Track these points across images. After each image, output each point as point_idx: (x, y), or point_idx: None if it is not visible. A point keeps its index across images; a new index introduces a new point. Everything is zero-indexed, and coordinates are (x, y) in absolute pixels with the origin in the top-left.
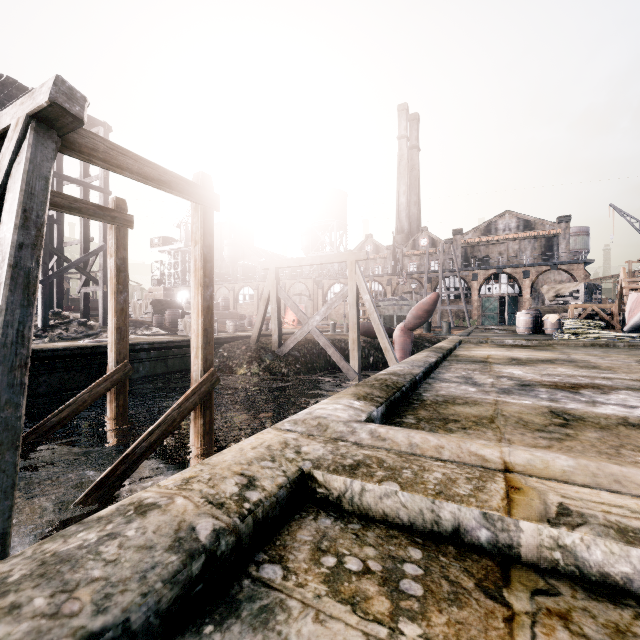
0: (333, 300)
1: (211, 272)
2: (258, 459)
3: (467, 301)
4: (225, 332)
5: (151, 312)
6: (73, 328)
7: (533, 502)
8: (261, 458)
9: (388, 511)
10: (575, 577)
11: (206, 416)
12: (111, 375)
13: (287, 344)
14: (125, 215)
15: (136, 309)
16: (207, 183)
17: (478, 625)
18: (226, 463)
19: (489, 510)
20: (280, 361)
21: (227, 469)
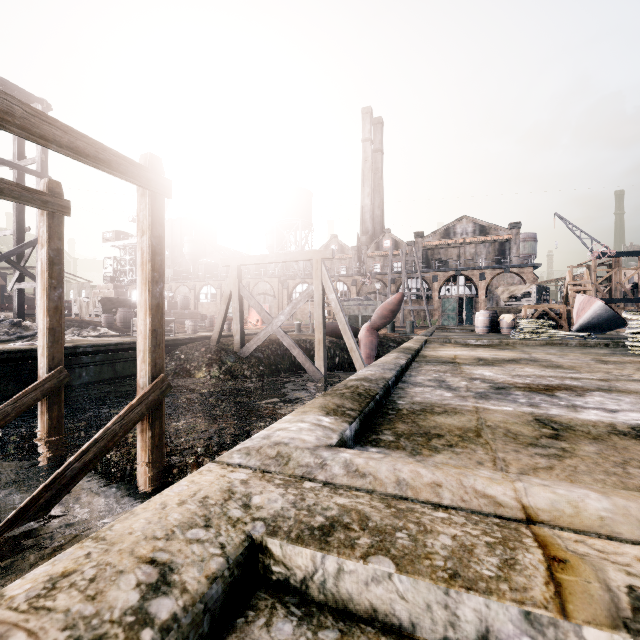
0: (298, 299)
1: (161, 266)
2: (184, 526)
3: (428, 302)
4: (183, 333)
5: (100, 311)
6: (3, 329)
7: (591, 587)
8: (189, 523)
9: (378, 604)
10: None
11: (155, 428)
12: (42, 383)
13: (250, 345)
14: (60, 200)
15: (82, 308)
16: (156, 166)
17: None
18: (131, 538)
19: (533, 607)
20: (242, 363)
21: (129, 552)
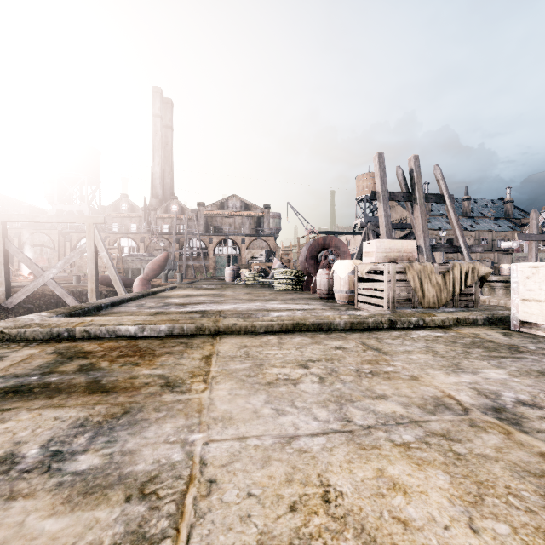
0: (71, 255)
1: None
2: None
3: (206, 258)
4: None
5: None
6: None
7: (85, 324)
8: None
9: (35, 336)
10: (89, 337)
11: None
12: None
13: (17, 296)
14: None
15: None
16: None
17: (48, 345)
18: None
19: (69, 327)
20: (8, 313)
21: None
